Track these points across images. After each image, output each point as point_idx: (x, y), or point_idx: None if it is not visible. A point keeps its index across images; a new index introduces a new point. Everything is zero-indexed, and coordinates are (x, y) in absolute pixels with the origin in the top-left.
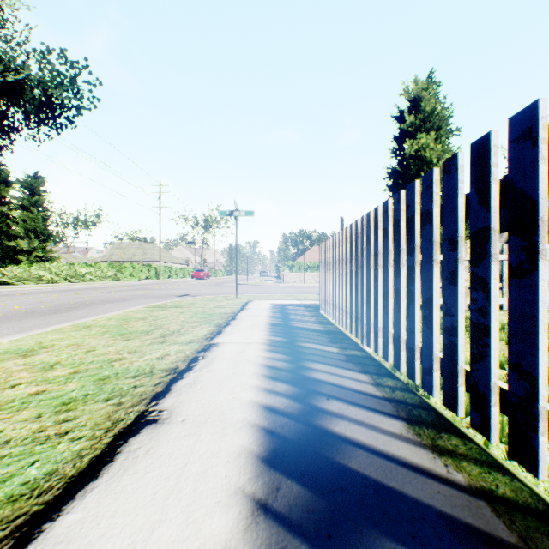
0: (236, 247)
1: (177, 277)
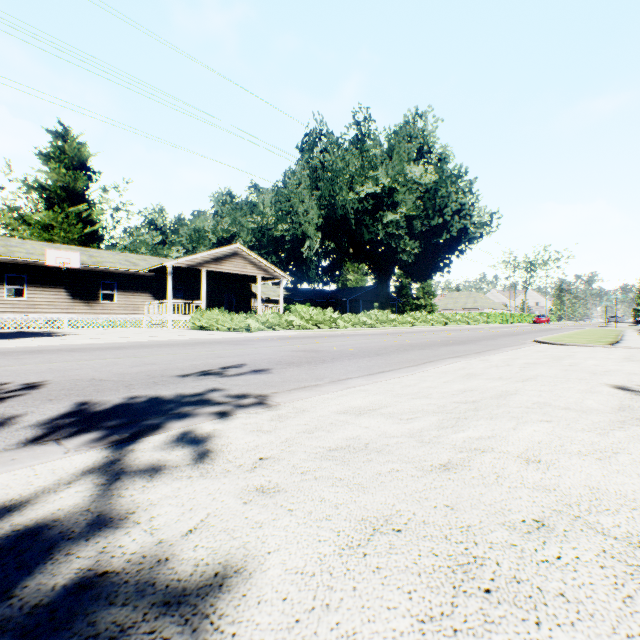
0: (615, 309)
1: (516, 322)
